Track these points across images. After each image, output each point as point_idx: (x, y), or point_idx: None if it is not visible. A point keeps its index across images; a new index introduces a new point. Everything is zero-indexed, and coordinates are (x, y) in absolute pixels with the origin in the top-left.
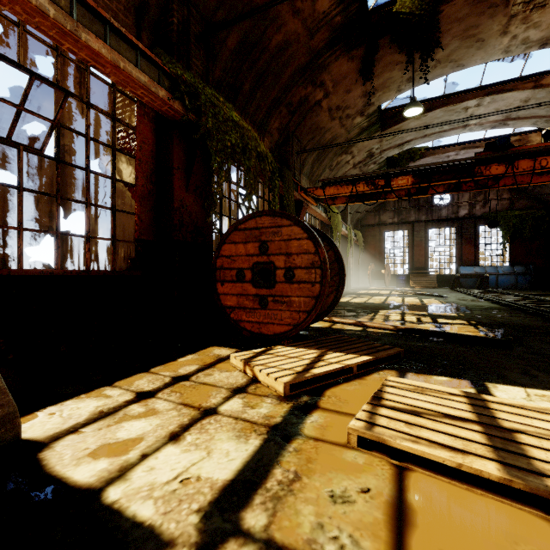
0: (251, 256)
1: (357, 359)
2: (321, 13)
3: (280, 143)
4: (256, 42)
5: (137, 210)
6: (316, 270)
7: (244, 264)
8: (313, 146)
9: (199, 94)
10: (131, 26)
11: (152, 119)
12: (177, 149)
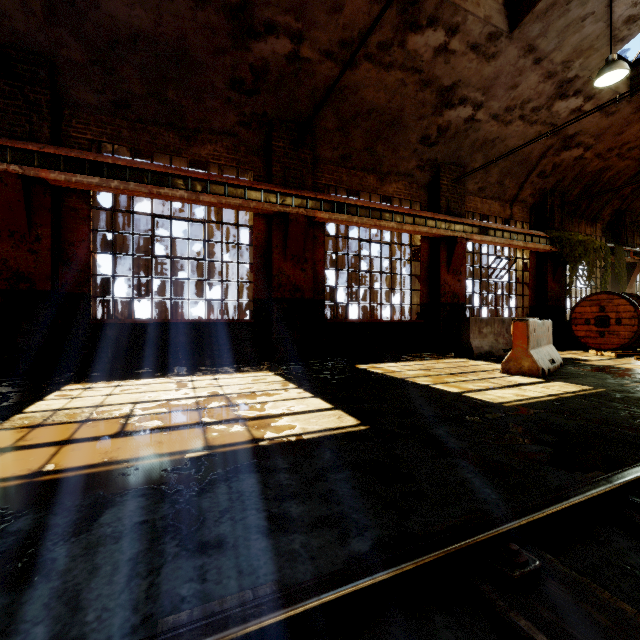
0: (594, 313)
1: None
2: None
3: (611, 221)
4: (592, 183)
5: (529, 294)
6: (635, 319)
7: (589, 316)
8: None
9: (562, 239)
10: (528, 217)
11: (535, 251)
12: (549, 264)
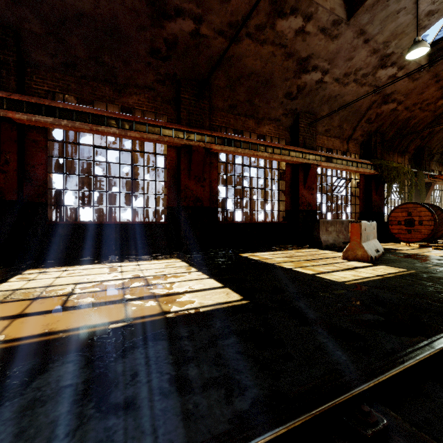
0: (404, 217)
1: (442, 244)
2: (440, 104)
3: (415, 153)
4: (402, 128)
5: (360, 204)
6: (432, 221)
7: (401, 219)
8: (440, 146)
9: (382, 166)
10: (359, 150)
11: (363, 174)
12: (373, 183)
